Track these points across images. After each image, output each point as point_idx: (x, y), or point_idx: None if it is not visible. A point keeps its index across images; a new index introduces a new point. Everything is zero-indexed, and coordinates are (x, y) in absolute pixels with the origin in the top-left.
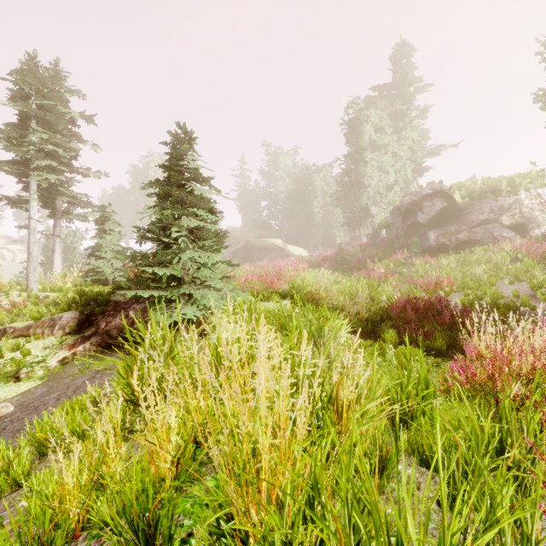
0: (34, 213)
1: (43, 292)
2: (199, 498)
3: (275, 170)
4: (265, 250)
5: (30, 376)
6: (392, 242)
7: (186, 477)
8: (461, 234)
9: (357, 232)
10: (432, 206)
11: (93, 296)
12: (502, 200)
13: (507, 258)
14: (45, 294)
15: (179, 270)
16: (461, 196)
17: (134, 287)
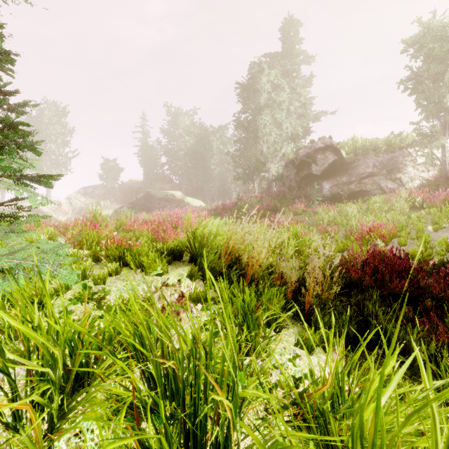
0: None
1: None
2: None
3: (176, 128)
4: (165, 201)
5: None
6: (284, 194)
7: None
8: (352, 184)
9: (250, 186)
10: (325, 158)
11: None
12: (382, 157)
13: (407, 205)
14: None
15: None
16: (347, 152)
17: None
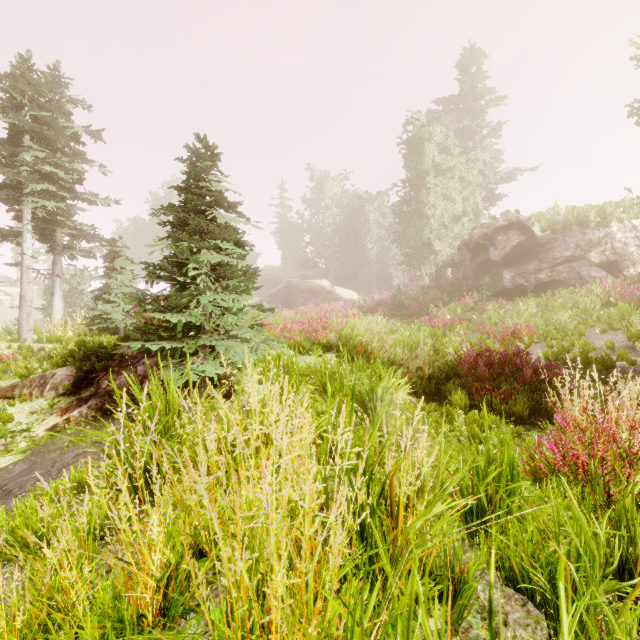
0: (28, 248)
1: (38, 343)
2: (194, 639)
3: (322, 198)
4: (309, 293)
5: (9, 449)
6: (459, 284)
7: (178, 607)
8: (541, 273)
9: (417, 272)
10: (507, 240)
11: (94, 348)
12: (591, 234)
13: (597, 302)
14: (40, 346)
15: (198, 316)
16: (542, 229)
17: (140, 337)
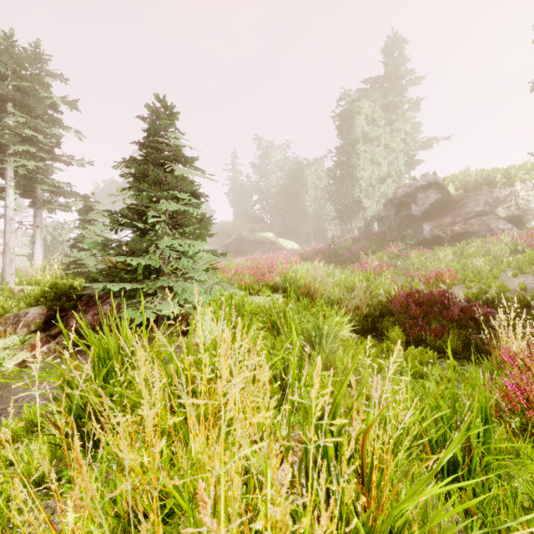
0: (10, 202)
1: (19, 285)
2: None
3: (267, 164)
4: (257, 243)
5: None
6: (384, 235)
7: None
8: (456, 226)
9: (348, 225)
10: (427, 197)
11: (64, 289)
12: (498, 192)
13: (506, 249)
14: (21, 288)
15: (157, 259)
16: (456, 188)
17: (102, 278)
